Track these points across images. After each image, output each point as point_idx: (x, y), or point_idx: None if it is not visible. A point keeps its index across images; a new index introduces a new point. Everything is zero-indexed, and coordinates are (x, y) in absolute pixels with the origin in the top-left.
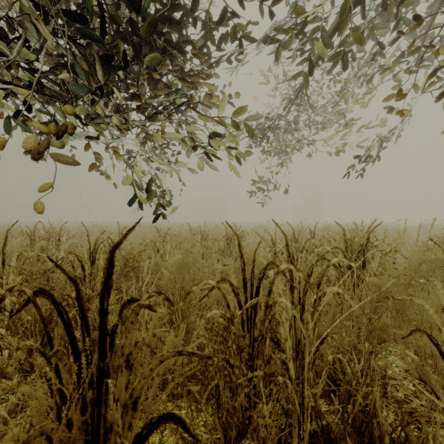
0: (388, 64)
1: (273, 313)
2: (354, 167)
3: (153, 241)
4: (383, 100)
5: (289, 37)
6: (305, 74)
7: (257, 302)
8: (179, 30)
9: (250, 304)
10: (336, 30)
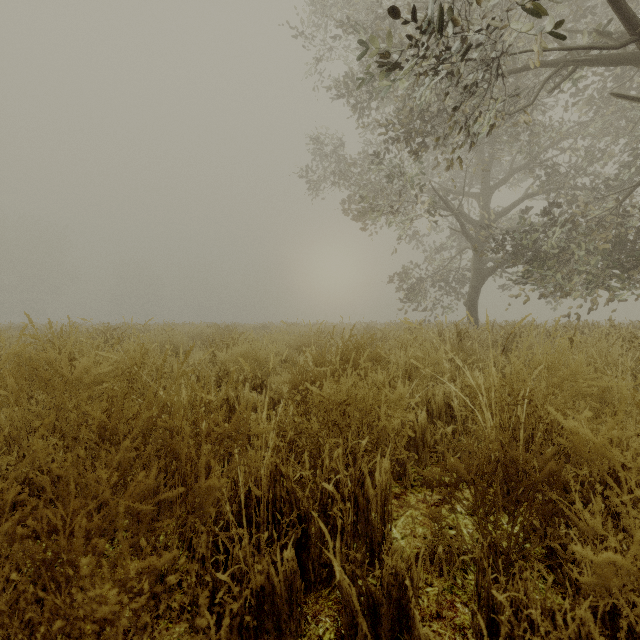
0: None
1: None
2: None
3: None
4: None
5: None
6: None
7: None
8: None
9: None
10: None
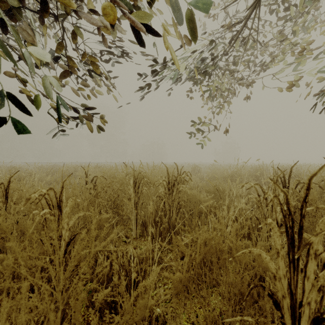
0: None
1: None
2: (321, 96)
3: (41, 195)
4: None
5: None
6: None
7: None
8: None
9: None
10: None
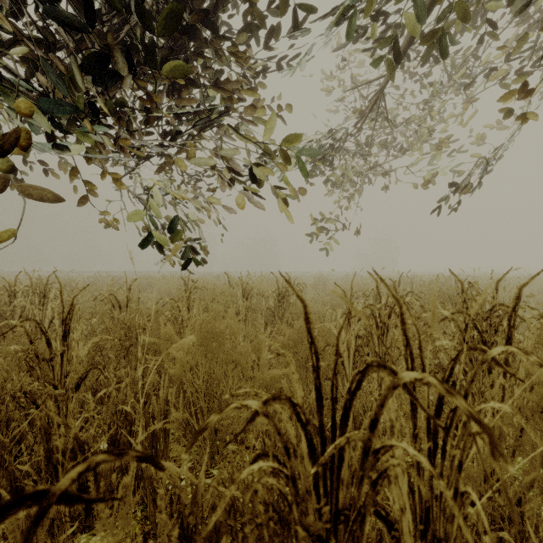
0: (495, 58)
1: (380, 469)
2: (449, 198)
3: (173, 298)
4: (501, 99)
5: (368, 6)
6: (390, 61)
7: (345, 440)
8: (211, 5)
9: (331, 449)
10: (431, 3)
